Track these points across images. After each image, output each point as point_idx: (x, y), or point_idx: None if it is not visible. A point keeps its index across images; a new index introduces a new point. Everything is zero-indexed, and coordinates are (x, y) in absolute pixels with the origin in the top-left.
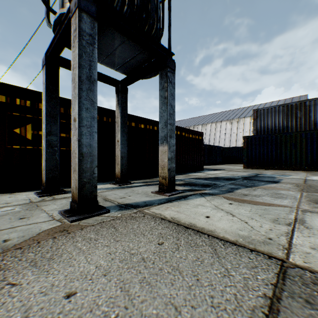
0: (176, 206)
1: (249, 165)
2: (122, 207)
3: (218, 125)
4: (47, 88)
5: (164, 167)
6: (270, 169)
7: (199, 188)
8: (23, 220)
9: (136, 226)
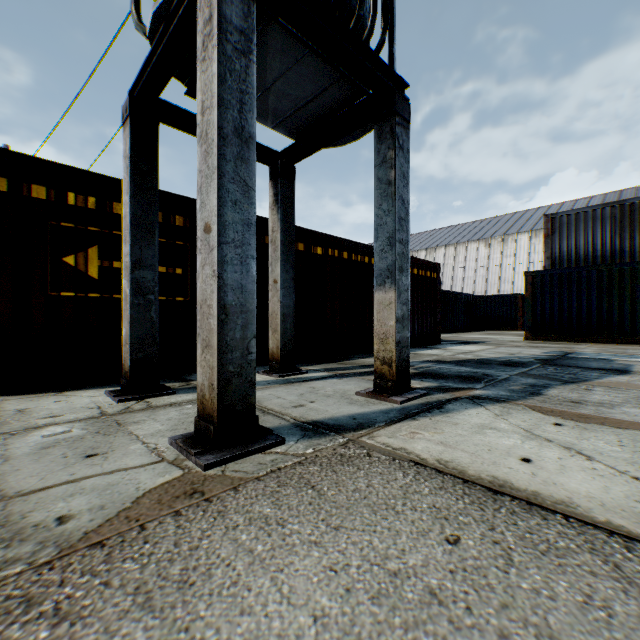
0: (431, 430)
1: (538, 334)
2: (308, 430)
3: (460, 250)
4: (133, 166)
5: (387, 338)
6: (584, 341)
7: (459, 385)
8: (93, 460)
9: (363, 483)
